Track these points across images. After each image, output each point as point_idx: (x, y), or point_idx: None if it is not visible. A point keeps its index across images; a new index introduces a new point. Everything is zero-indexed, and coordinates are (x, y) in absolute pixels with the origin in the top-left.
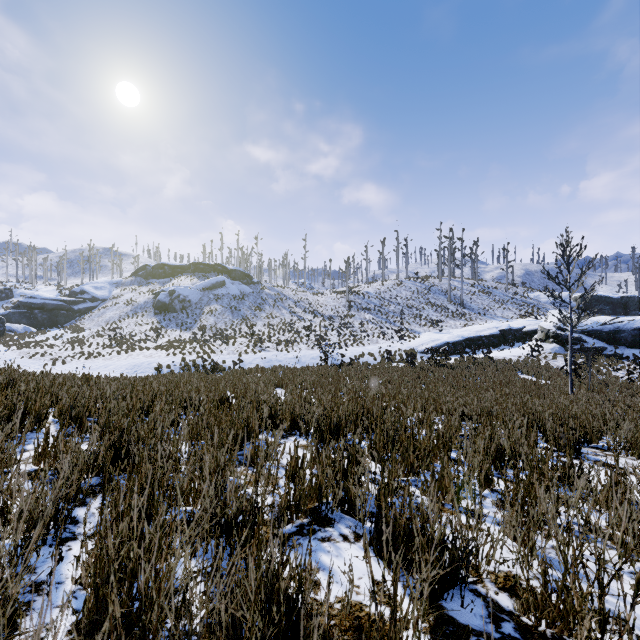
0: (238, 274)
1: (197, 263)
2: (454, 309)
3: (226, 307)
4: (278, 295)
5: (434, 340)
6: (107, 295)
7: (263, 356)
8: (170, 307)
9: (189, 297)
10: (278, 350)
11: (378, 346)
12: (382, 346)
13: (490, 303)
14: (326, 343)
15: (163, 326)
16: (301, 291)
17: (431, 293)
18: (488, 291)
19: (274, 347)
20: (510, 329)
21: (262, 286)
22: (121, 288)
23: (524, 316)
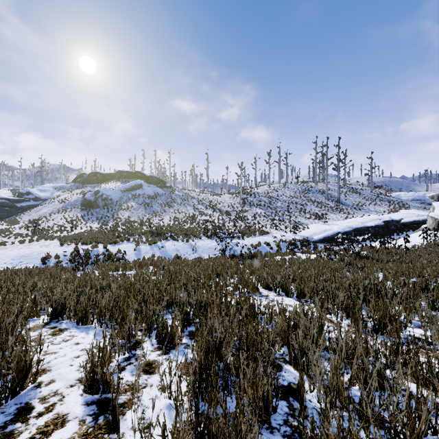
0: (154, 179)
1: (122, 171)
2: (332, 205)
3: (140, 204)
4: (185, 195)
5: (325, 230)
6: (49, 196)
7: (161, 245)
8: (94, 204)
9: (111, 196)
10: (176, 239)
11: (273, 236)
12: (276, 236)
13: (361, 200)
14: (224, 231)
15: (85, 219)
16: (204, 193)
17: (310, 193)
18: (357, 191)
19: (172, 236)
20: (393, 220)
21: (173, 189)
22: (62, 191)
23: (394, 210)
